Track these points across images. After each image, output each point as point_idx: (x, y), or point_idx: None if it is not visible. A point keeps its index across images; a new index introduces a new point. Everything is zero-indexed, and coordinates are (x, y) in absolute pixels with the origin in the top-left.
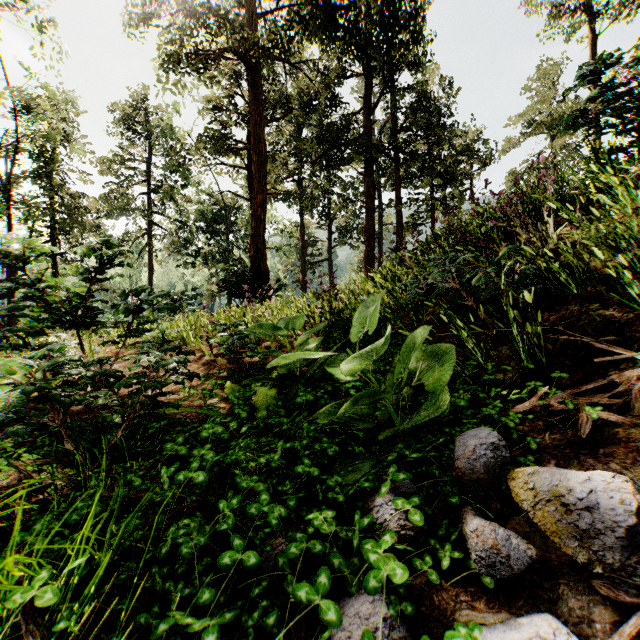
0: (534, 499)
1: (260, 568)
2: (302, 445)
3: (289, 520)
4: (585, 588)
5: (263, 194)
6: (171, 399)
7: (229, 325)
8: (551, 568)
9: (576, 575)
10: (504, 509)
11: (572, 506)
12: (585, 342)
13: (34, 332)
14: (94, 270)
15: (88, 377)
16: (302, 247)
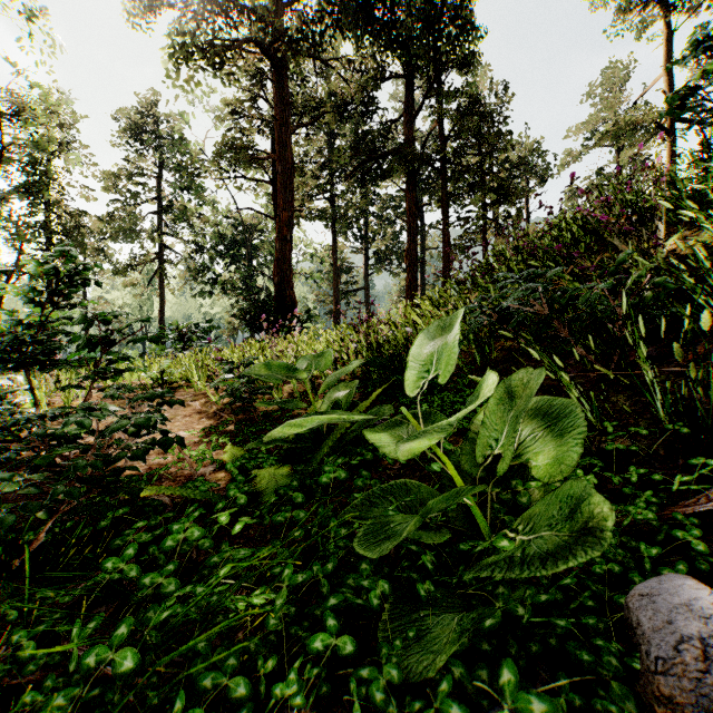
0: None
1: None
2: (325, 572)
3: None
4: None
5: (289, 211)
6: (154, 465)
7: (238, 364)
8: None
9: None
10: None
11: None
12: None
13: None
14: (48, 290)
15: None
16: (335, 274)
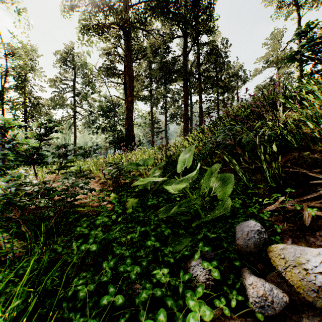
0: (285, 265)
1: (125, 303)
2: (150, 229)
3: (143, 273)
4: (318, 320)
5: (132, 97)
6: (82, 202)
7: (113, 163)
8: (296, 306)
9: (312, 311)
10: (264, 267)
11: (310, 270)
12: (302, 172)
13: (9, 167)
14: (42, 134)
15: (35, 191)
16: (152, 124)
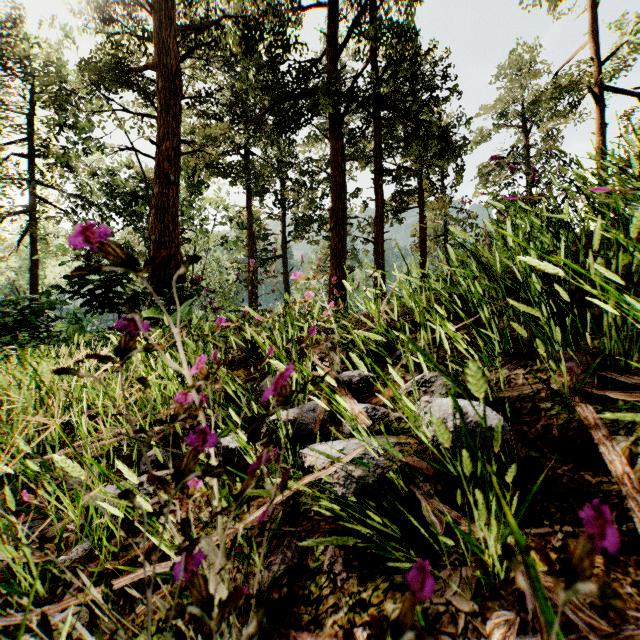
0: None
1: None
2: None
3: None
4: None
5: (174, 140)
6: None
7: None
8: None
9: None
10: None
11: None
12: None
13: None
14: None
15: None
16: (249, 238)
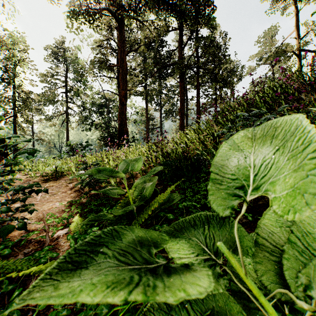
0: None
1: None
2: None
3: None
4: None
5: (125, 90)
6: (31, 227)
7: (90, 164)
8: None
9: None
10: None
11: None
12: None
13: None
14: None
15: None
16: (147, 120)
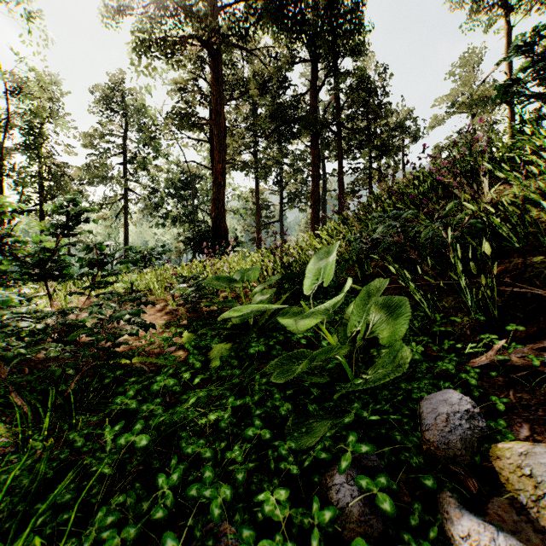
0: (534, 491)
1: None
2: (253, 401)
3: (237, 495)
4: None
5: (223, 163)
6: (133, 346)
7: (189, 277)
8: None
9: None
10: (481, 486)
11: None
12: (534, 294)
13: None
14: (60, 226)
15: (38, 330)
16: (257, 210)
